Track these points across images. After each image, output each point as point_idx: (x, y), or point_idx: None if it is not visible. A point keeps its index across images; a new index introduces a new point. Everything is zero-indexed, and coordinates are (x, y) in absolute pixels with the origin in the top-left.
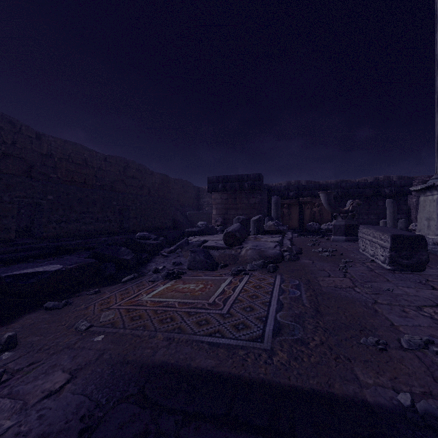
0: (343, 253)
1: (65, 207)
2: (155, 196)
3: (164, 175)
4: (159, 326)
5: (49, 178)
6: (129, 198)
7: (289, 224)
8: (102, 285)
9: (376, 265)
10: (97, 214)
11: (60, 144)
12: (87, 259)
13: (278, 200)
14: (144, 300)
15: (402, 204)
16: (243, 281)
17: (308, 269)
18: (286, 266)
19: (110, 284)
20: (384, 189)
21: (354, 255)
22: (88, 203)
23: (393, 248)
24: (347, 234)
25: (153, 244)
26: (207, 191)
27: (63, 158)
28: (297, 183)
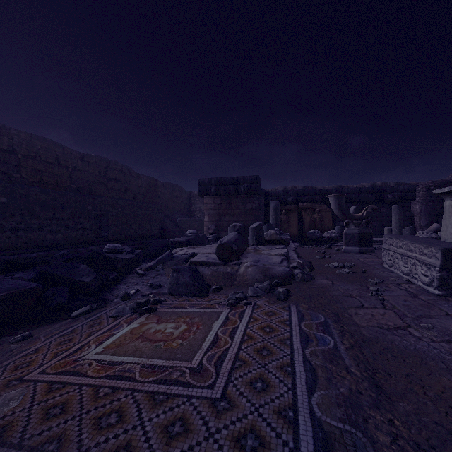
0: (366, 269)
1: (24, 211)
2: (141, 200)
3: (152, 178)
4: (88, 441)
5: (11, 178)
6: (108, 203)
7: (288, 231)
8: (41, 323)
9: (416, 288)
10: (67, 221)
11: (25, 138)
12: (27, 282)
13: (278, 206)
14: (87, 358)
15: (405, 210)
16: (245, 318)
17: (331, 295)
18: (299, 290)
19: (55, 320)
20: (387, 195)
21: (381, 272)
22: (55, 208)
23: (445, 267)
24: (361, 244)
25: (125, 260)
26: (199, 197)
27: (29, 155)
28: (294, 188)
